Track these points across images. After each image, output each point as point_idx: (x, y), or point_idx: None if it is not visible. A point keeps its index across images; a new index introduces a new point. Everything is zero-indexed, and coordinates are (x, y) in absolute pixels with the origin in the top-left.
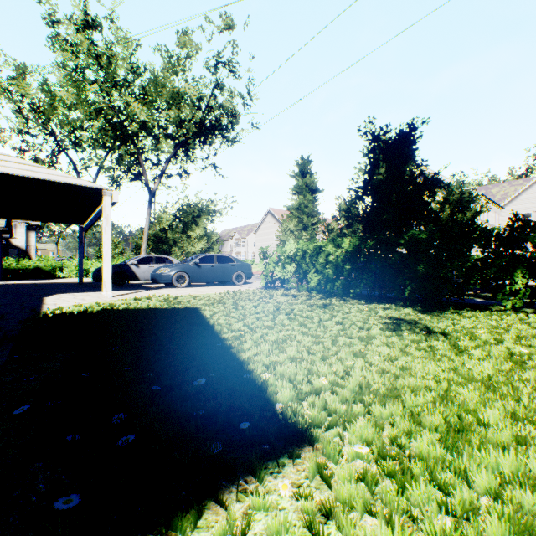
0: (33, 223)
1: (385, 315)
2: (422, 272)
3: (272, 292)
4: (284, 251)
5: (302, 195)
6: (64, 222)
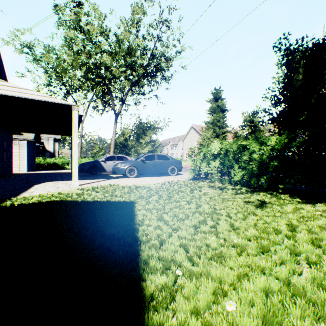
0: (57, 137)
1: None
2: None
3: (199, 184)
4: (208, 151)
5: (215, 114)
6: (61, 134)
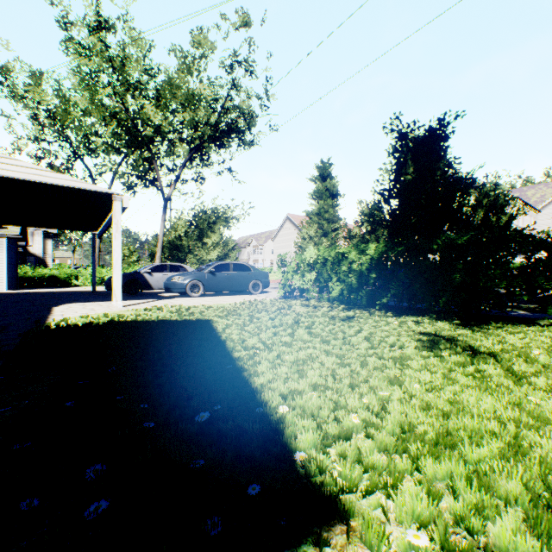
0: (50, 231)
1: (418, 330)
2: (458, 281)
3: (291, 302)
4: (303, 259)
5: (322, 200)
6: (77, 229)
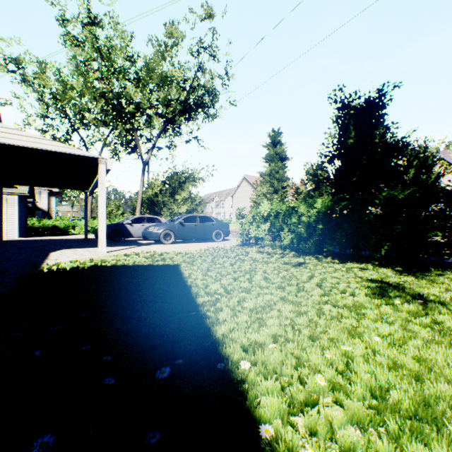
0: (54, 190)
1: (365, 276)
2: (399, 232)
3: (248, 249)
4: (258, 212)
5: (273, 163)
6: (72, 188)
